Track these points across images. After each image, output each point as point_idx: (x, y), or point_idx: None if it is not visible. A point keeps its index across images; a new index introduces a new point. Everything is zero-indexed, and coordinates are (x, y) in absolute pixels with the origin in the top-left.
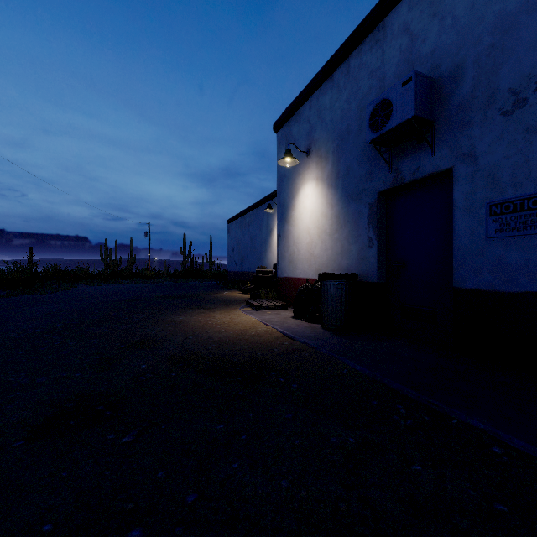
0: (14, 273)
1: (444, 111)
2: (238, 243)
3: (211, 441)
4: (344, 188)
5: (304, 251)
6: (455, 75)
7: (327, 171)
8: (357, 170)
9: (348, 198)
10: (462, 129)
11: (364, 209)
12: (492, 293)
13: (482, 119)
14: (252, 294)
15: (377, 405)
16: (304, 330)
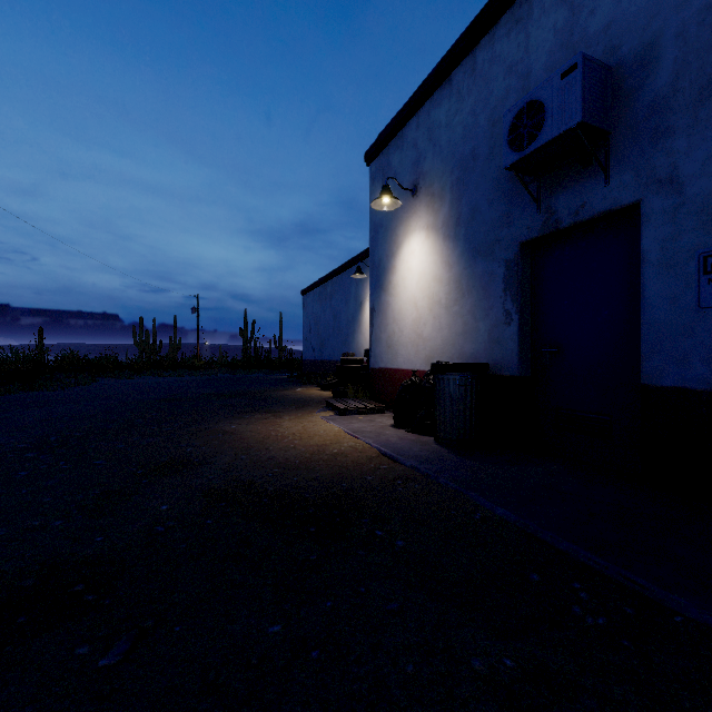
0: (13, 363)
1: (625, 115)
2: (317, 322)
3: (257, 663)
4: (467, 239)
5: (409, 331)
6: (644, 58)
7: (442, 216)
8: (488, 212)
9: (474, 253)
10: (657, 141)
11: (498, 269)
12: (707, 394)
13: (690, 123)
14: (336, 392)
15: (540, 583)
16: (410, 446)
